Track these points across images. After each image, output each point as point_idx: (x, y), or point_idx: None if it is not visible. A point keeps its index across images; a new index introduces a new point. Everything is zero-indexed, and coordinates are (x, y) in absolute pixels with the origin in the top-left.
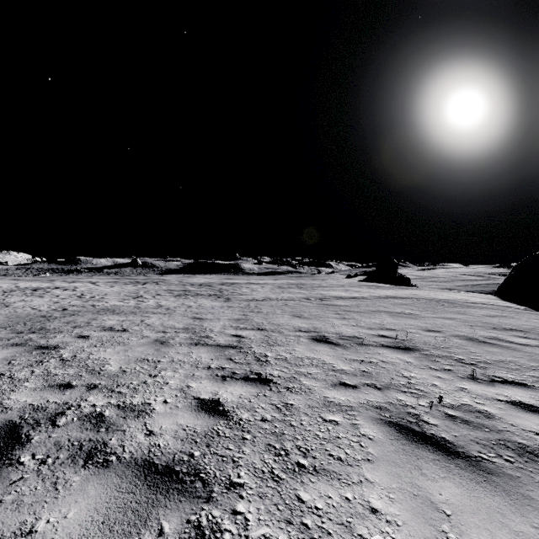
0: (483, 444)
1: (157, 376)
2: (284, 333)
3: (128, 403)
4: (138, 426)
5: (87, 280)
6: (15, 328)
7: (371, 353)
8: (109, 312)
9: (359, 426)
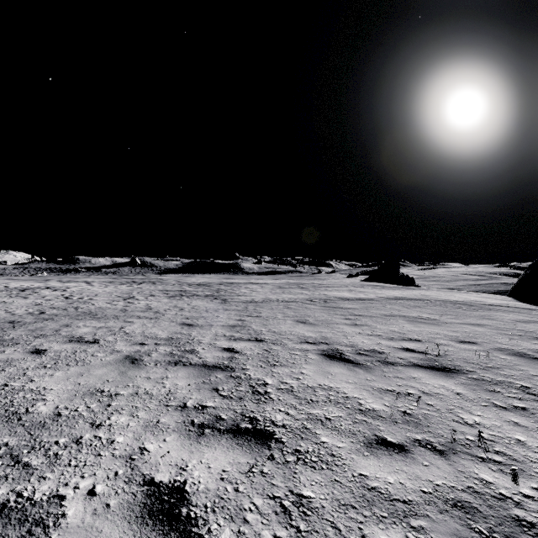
0: None
1: (103, 426)
2: (287, 345)
3: (24, 498)
4: None
5: (83, 280)
6: None
7: (404, 377)
8: (90, 316)
9: None
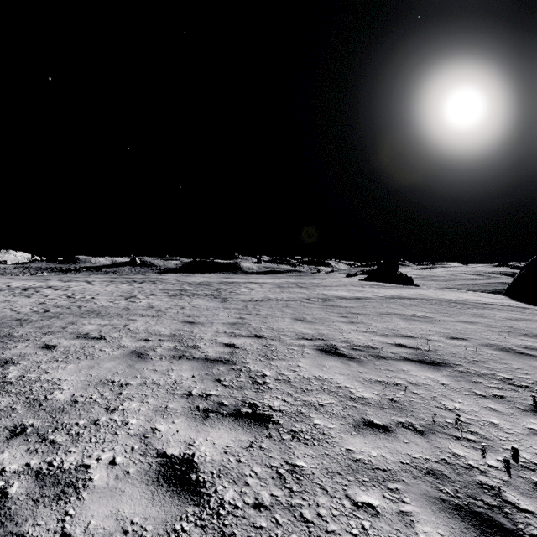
0: None
1: (116, 411)
2: (285, 341)
3: (55, 467)
4: (50, 523)
5: (83, 279)
6: None
7: (394, 370)
8: (94, 314)
9: (412, 519)
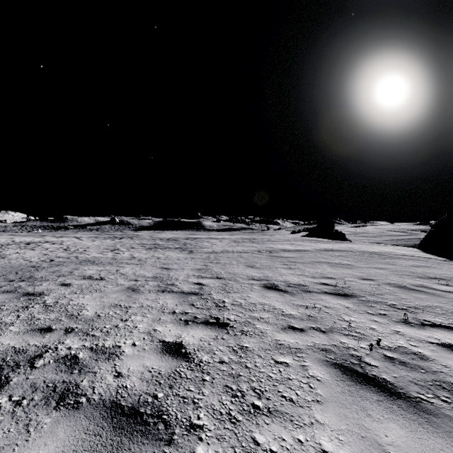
0: (421, 385)
1: (128, 321)
2: (239, 281)
3: (100, 346)
4: (108, 368)
5: (72, 236)
6: (8, 276)
7: (315, 299)
8: (90, 262)
9: (307, 368)
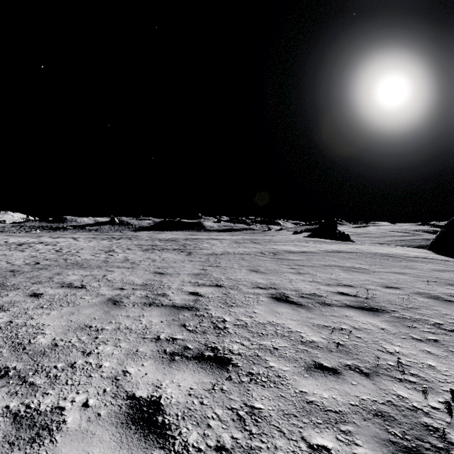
0: None
1: (92, 354)
2: (242, 290)
3: (32, 409)
4: None
5: (70, 236)
6: None
7: (338, 316)
8: (77, 266)
9: None
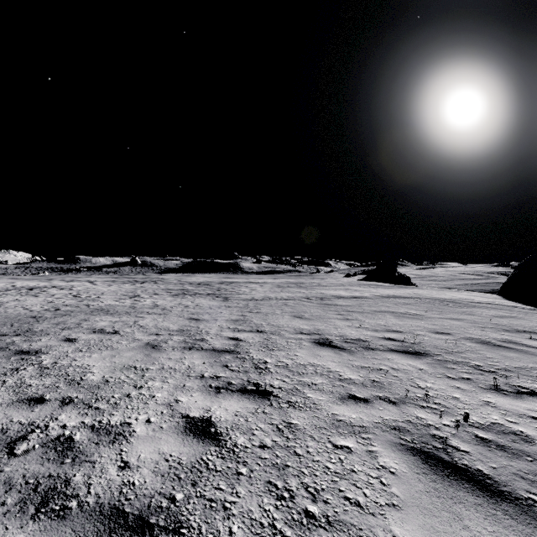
0: (530, 479)
1: (143, 388)
2: (284, 335)
3: (104, 423)
4: (112, 455)
5: (85, 279)
6: (0, 329)
7: (380, 358)
8: (103, 312)
9: (376, 454)
